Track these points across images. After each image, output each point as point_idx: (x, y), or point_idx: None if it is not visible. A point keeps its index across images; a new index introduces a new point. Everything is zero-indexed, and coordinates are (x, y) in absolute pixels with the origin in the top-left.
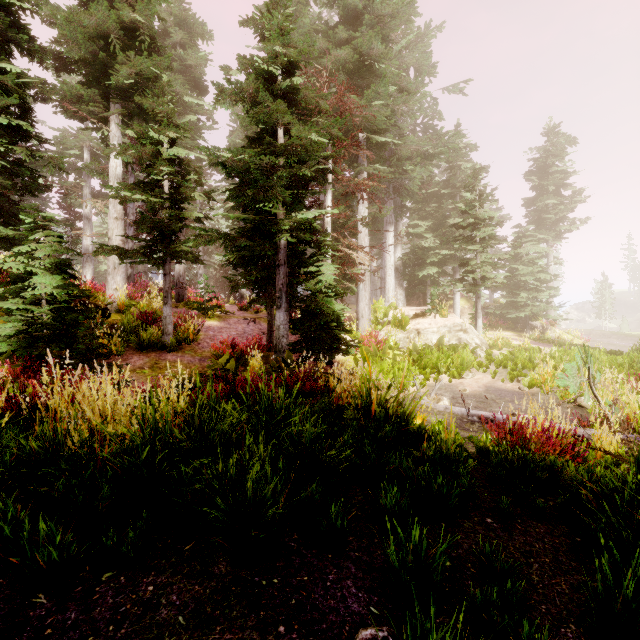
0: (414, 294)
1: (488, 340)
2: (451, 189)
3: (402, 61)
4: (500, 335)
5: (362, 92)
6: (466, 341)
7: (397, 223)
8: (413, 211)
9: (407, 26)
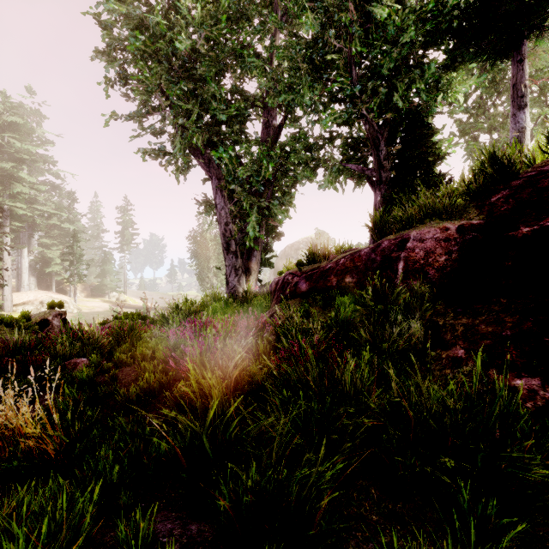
0: (44, 278)
1: (84, 305)
2: (68, 225)
3: (34, 157)
4: (94, 301)
5: (7, 184)
6: (68, 308)
7: (31, 238)
8: (43, 232)
9: (38, 125)
